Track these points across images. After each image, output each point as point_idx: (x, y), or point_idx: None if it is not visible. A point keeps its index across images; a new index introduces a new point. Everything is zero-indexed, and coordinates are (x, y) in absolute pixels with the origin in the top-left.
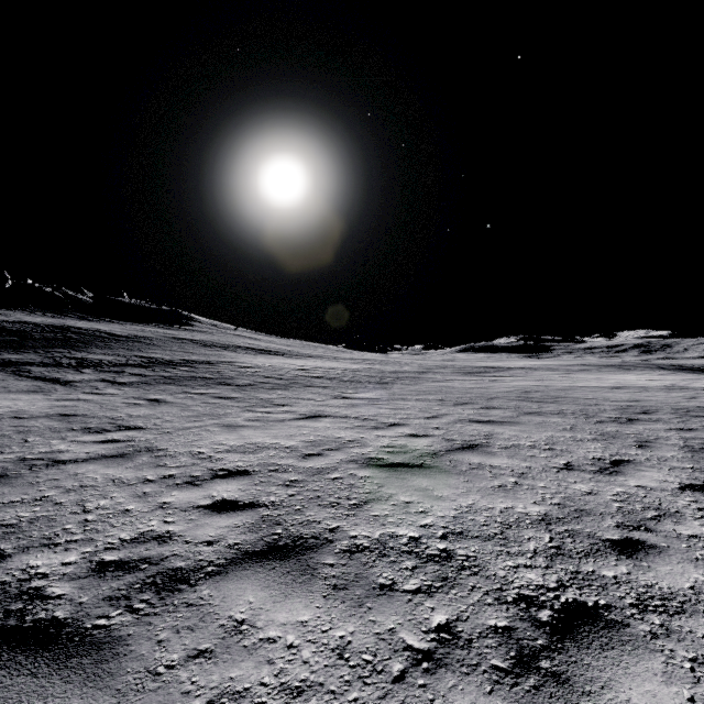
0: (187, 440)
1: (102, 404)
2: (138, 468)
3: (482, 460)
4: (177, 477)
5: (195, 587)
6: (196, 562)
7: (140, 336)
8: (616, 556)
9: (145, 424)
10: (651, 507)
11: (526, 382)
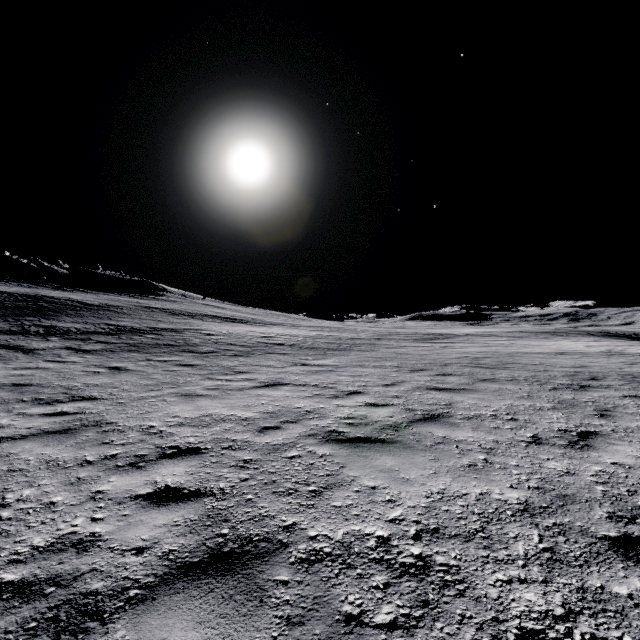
0: (140, 412)
1: (61, 372)
2: (79, 446)
3: (446, 433)
4: (120, 458)
5: (107, 626)
6: (117, 582)
7: (111, 305)
8: (622, 561)
9: (101, 393)
10: (638, 491)
11: (474, 348)
